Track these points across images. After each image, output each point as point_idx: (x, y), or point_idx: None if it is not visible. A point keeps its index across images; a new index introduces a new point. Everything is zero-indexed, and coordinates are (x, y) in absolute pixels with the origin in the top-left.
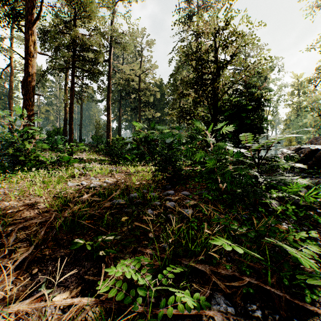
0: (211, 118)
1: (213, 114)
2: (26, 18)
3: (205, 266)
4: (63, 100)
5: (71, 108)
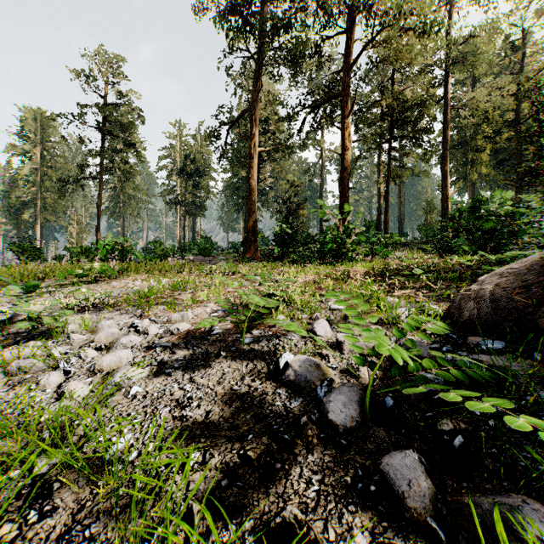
0: None
1: None
2: (342, 113)
3: (454, 282)
4: (376, 182)
5: (386, 192)
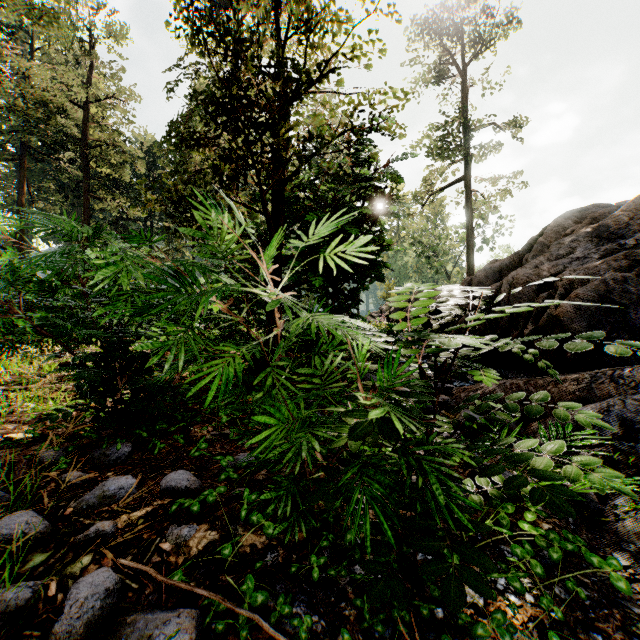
0: (269, 226)
1: (274, 216)
2: None
3: None
4: None
5: None
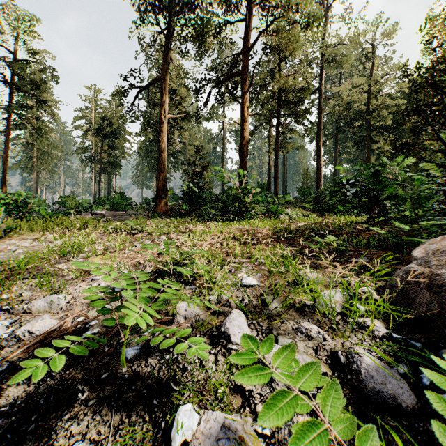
0: (443, 144)
1: None
2: (242, 89)
3: (363, 249)
4: (267, 152)
5: (276, 160)
